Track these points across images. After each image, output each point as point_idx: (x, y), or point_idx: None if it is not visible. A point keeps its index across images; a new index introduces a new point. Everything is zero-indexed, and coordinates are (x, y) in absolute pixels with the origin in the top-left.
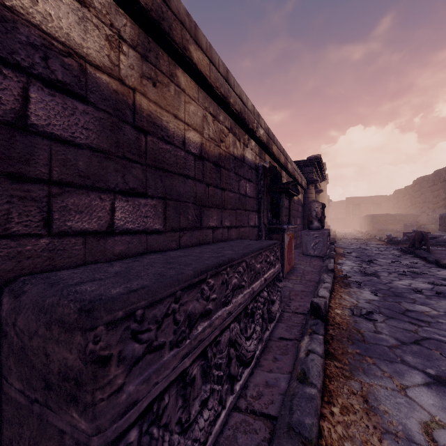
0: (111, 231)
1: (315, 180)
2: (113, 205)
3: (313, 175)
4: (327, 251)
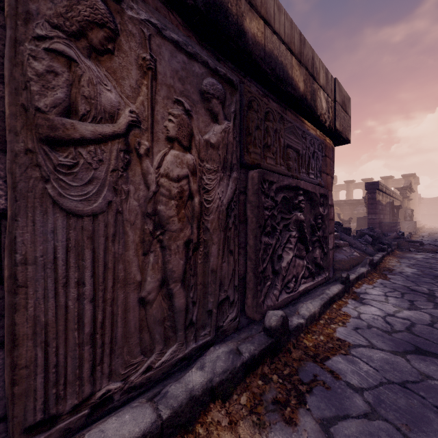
0: (381, 219)
1: (407, 196)
2: (381, 215)
3: (406, 194)
4: (414, 230)
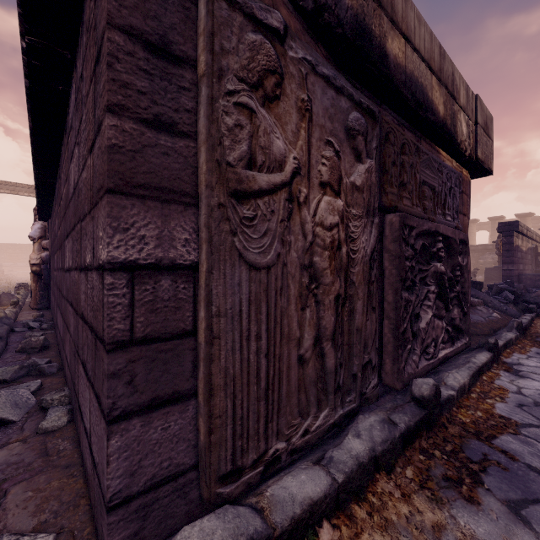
0: (520, 270)
1: None
2: (520, 266)
3: None
4: None
